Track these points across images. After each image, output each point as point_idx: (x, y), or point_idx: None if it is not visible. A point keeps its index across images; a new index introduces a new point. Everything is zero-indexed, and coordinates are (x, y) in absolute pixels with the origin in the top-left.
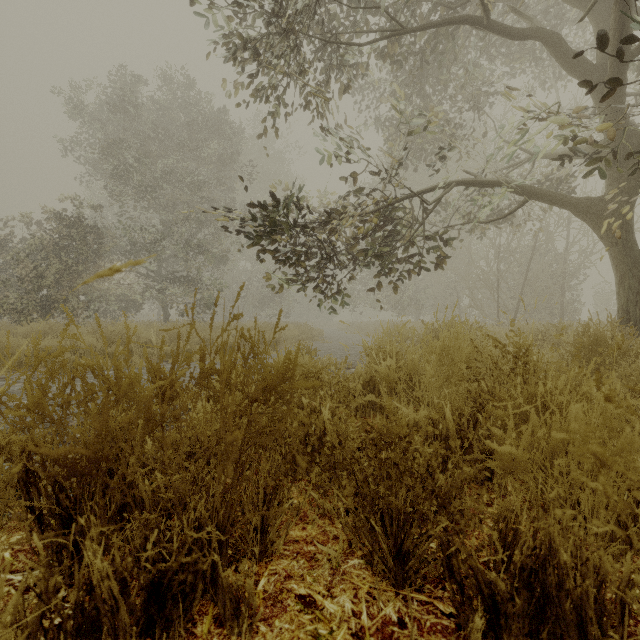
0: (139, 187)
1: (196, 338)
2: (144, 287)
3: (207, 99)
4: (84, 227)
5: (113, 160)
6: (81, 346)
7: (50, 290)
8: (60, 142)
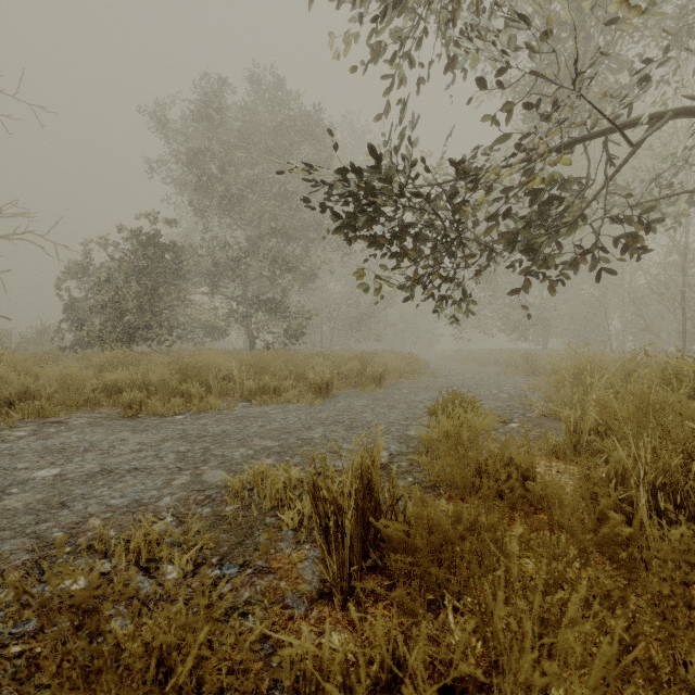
0: (223, 200)
1: (285, 371)
2: (229, 312)
3: (295, 96)
4: (167, 246)
5: (197, 172)
6: (153, 381)
7: (135, 316)
8: (148, 162)
